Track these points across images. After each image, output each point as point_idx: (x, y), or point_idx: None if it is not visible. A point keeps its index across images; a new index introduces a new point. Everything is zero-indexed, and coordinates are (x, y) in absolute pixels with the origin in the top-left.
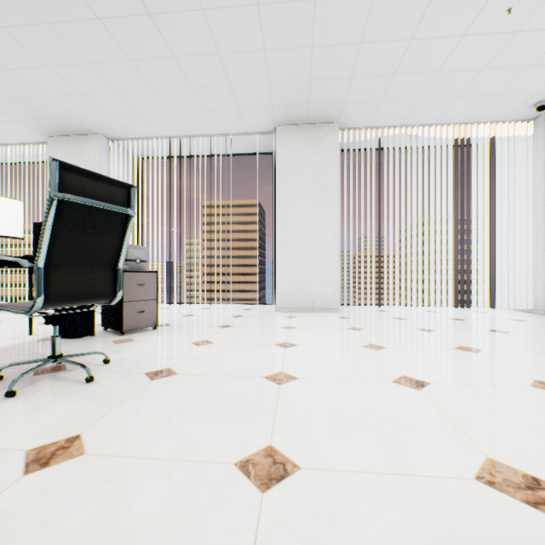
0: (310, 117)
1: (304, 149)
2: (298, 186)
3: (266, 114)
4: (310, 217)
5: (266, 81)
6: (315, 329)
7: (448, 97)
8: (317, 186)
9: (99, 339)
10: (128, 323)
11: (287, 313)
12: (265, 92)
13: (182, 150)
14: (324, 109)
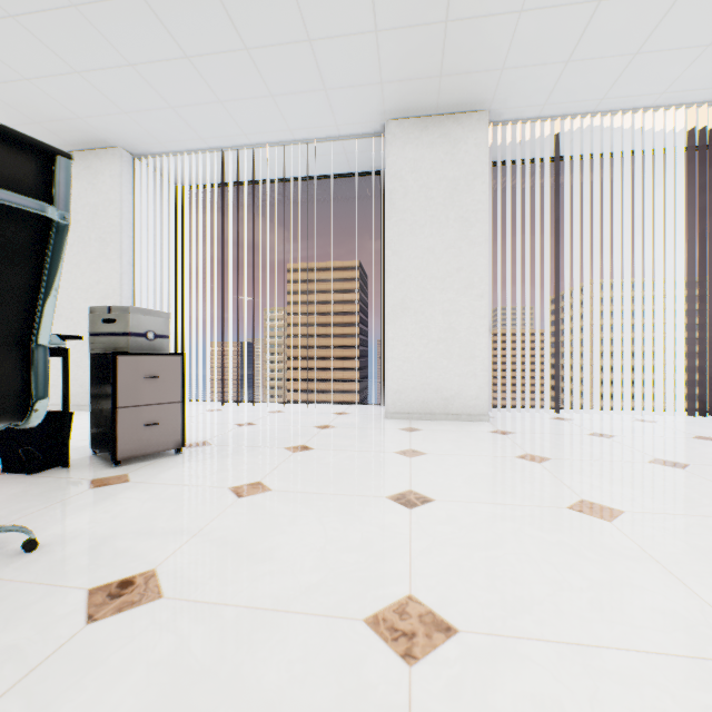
0: (442, 102)
1: (431, 156)
2: (422, 217)
3: (371, 98)
4: (441, 266)
5: (371, 27)
6: (459, 457)
7: (691, 47)
8: (452, 215)
9: (70, 475)
10: (126, 444)
11: (404, 422)
12: (368, 52)
13: (243, 171)
14: (467, 83)
